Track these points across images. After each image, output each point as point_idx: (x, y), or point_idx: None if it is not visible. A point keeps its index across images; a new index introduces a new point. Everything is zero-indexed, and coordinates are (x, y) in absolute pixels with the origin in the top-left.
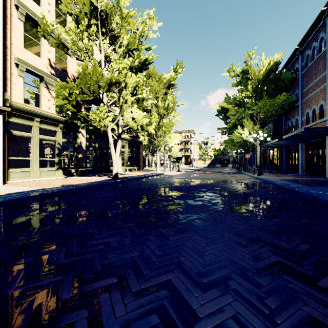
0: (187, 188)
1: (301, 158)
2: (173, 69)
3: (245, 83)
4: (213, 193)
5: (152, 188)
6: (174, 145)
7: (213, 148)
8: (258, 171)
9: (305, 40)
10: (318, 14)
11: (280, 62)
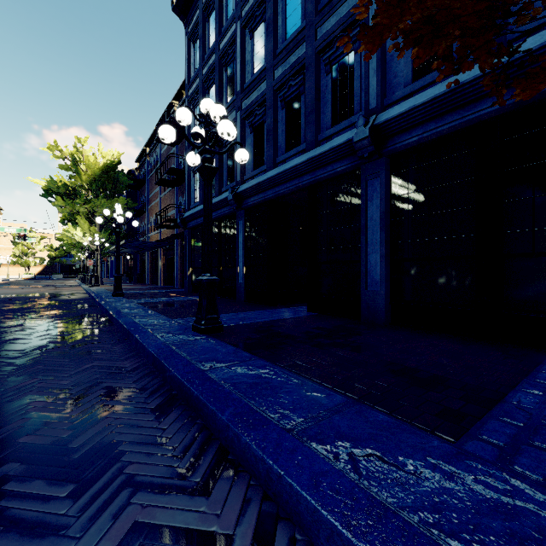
0: None
1: (148, 267)
2: None
3: (78, 171)
4: None
5: None
6: None
7: (48, 244)
8: (89, 282)
9: (150, 145)
10: (154, 130)
11: (118, 162)
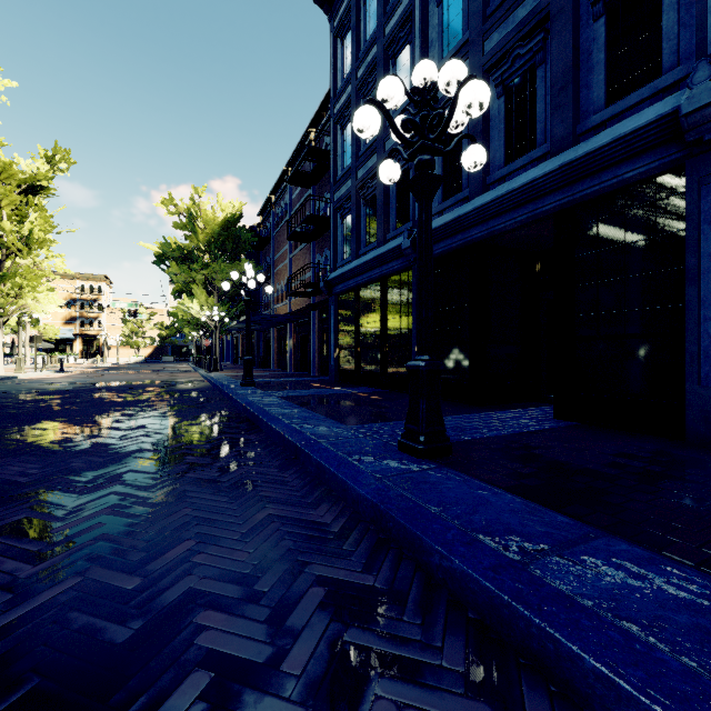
0: (73, 391)
1: (273, 348)
2: (47, 157)
3: (195, 229)
4: (113, 393)
5: (1, 396)
6: (48, 315)
7: (159, 322)
8: (208, 367)
9: (276, 192)
10: (282, 171)
11: (240, 215)
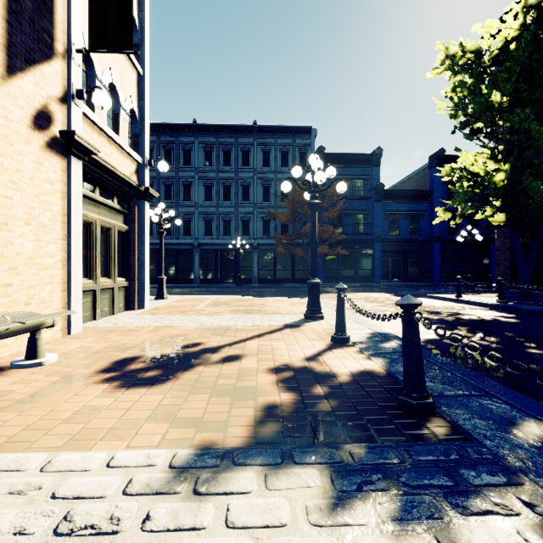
0: None
1: None
2: None
3: None
4: None
5: None
6: None
7: None
8: None
9: None
10: None
11: None
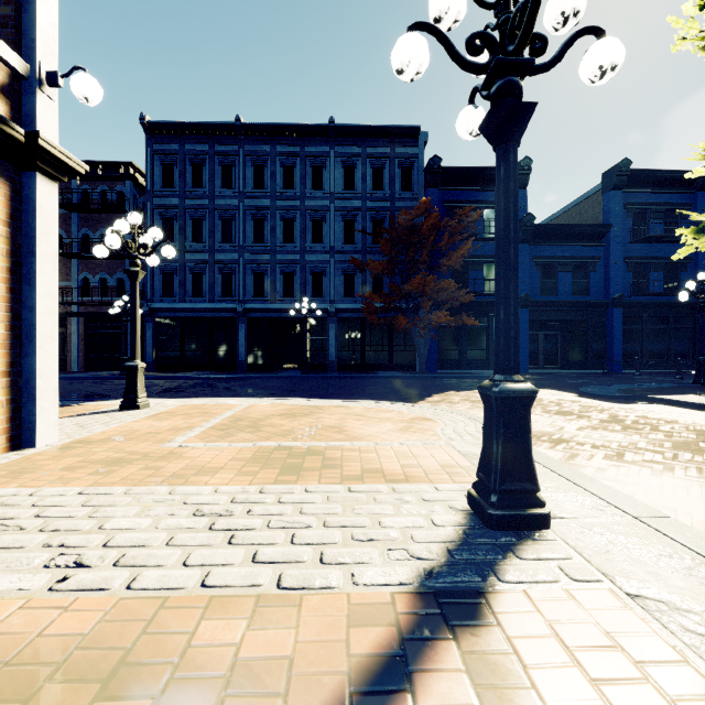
0: None
1: None
2: None
3: None
4: None
5: None
6: None
7: None
8: None
9: None
10: None
11: None
